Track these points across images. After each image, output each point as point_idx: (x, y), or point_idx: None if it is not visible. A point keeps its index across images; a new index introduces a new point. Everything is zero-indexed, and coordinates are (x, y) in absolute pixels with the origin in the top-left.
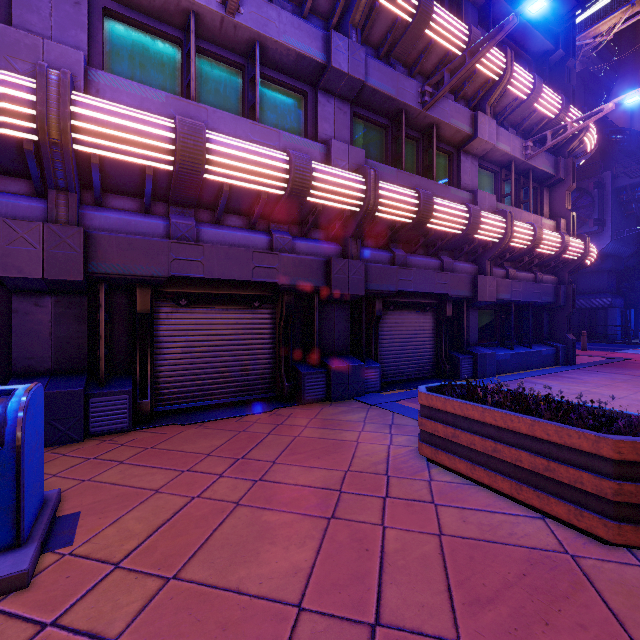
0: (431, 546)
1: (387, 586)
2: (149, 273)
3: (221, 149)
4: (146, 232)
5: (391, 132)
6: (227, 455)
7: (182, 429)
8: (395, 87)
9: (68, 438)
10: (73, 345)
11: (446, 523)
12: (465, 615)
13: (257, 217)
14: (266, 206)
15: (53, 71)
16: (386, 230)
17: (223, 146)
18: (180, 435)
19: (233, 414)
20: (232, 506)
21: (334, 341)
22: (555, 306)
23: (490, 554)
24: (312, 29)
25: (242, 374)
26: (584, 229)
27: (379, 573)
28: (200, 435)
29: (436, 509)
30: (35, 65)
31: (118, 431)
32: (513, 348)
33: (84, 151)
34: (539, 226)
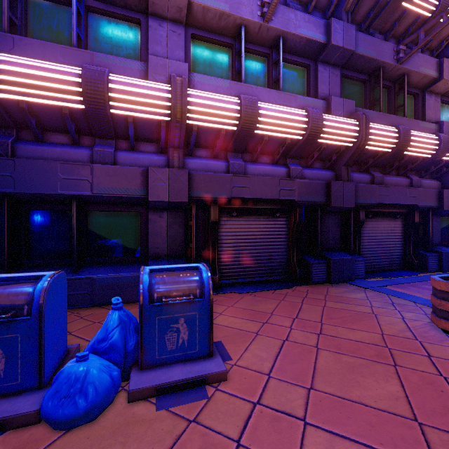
0: None
1: None
2: (220, 196)
3: (266, 113)
4: (216, 170)
5: (369, 84)
6: (284, 315)
7: (241, 296)
8: (376, 50)
9: None
10: (177, 241)
11: None
12: None
13: (281, 155)
14: (286, 148)
15: (178, 78)
16: (368, 158)
17: (267, 110)
18: (243, 299)
19: (267, 288)
20: (315, 349)
21: (329, 240)
22: None
23: None
24: (317, 20)
25: (268, 262)
26: None
27: None
28: (256, 300)
29: None
30: (165, 76)
31: None
32: None
33: (190, 123)
34: None
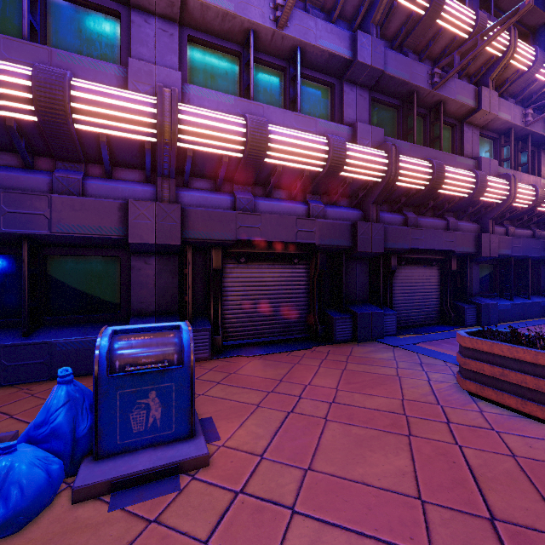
0: (510, 464)
1: (487, 491)
2: (223, 238)
3: (278, 138)
4: (218, 206)
5: (402, 111)
6: (296, 381)
7: (248, 360)
8: (408, 72)
9: None
10: (169, 293)
11: (514, 447)
12: None
13: (298, 190)
14: (305, 181)
15: (166, 89)
16: (400, 196)
17: (279, 135)
18: (249, 364)
19: (282, 350)
20: (323, 421)
21: (356, 291)
22: None
23: None
24: (341, 32)
25: (284, 317)
26: None
27: (474, 481)
28: (265, 365)
29: (499, 435)
30: (150, 85)
31: (202, 359)
32: (513, 299)
33: (183, 147)
34: (541, 187)
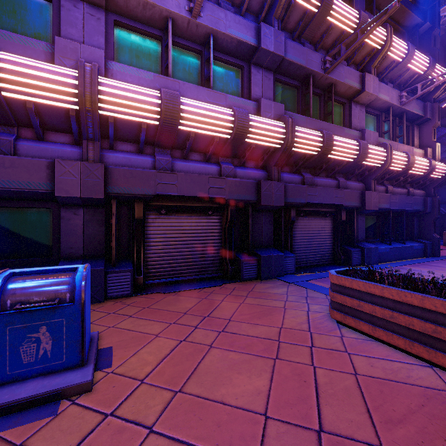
0: (350, 381)
1: (323, 406)
2: (143, 192)
3: (190, 109)
4: (140, 165)
5: (301, 91)
6: (197, 314)
7: (164, 296)
8: (305, 59)
9: (95, 299)
10: (96, 240)
11: (358, 366)
12: (383, 429)
13: (211, 153)
14: (217, 146)
15: (88, 64)
16: (298, 160)
17: (191, 107)
18: (164, 300)
19: (196, 287)
20: (207, 347)
21: (262, 238)
22: (423, 213)
23: (395, 389)
24: (248, 23)
25: (200, 260)
26: (444, 155)
27: (316, 397)
28: (177, 300)
29: (349, 356)
30: (76, 61)
31: (124, 296)
32: (391, 244)
33: (105, 114)
34: (412, 154)
